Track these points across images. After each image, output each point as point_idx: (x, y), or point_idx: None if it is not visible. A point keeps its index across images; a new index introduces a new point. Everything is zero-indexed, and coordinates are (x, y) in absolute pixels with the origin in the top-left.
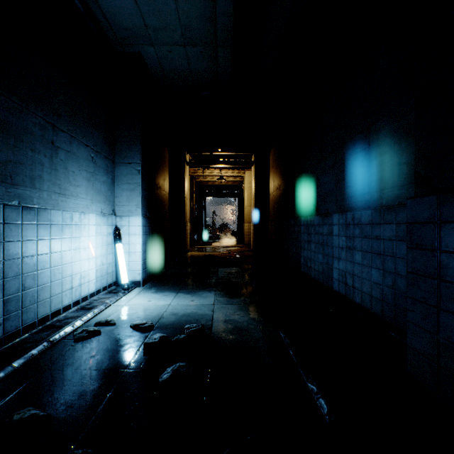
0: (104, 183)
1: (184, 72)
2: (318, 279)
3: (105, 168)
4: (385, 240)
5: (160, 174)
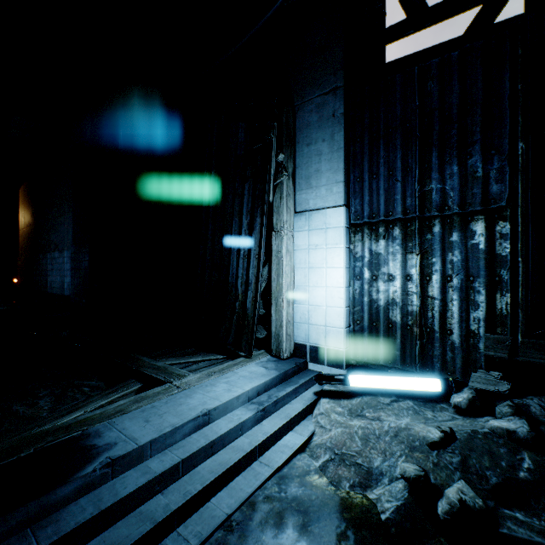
0: None
1: None
2: (58, 293)
3: None
4: None
5: None
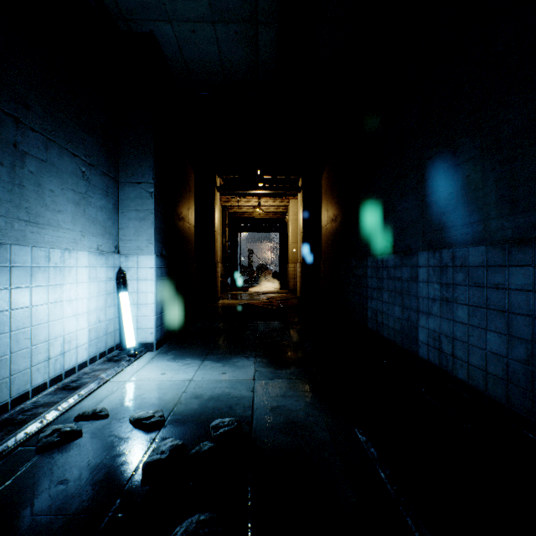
0: (102, 209)
1: (212, 63)
2: (395, 340)
3: (103, 188)
4: (513, 290)
5: (183, 202)
